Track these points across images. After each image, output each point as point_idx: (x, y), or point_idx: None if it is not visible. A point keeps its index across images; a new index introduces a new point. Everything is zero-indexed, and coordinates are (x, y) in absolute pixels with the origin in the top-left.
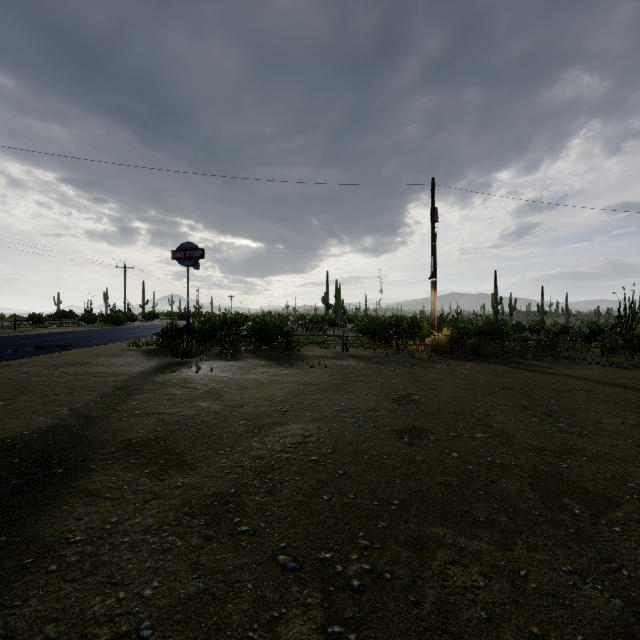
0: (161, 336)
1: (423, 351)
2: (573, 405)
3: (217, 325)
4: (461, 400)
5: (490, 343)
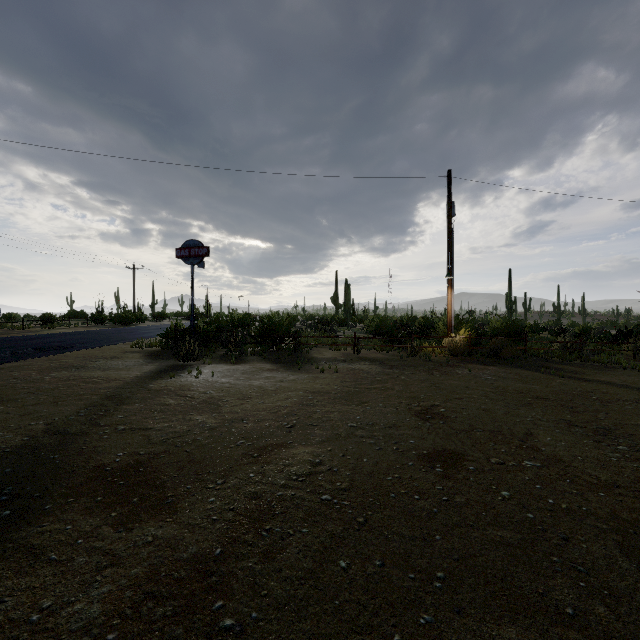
0: (165, 337)
1: (439, 353)
2: (627, 421)
3: (224, 326)
4: (494, 414)
5: (513, 345)
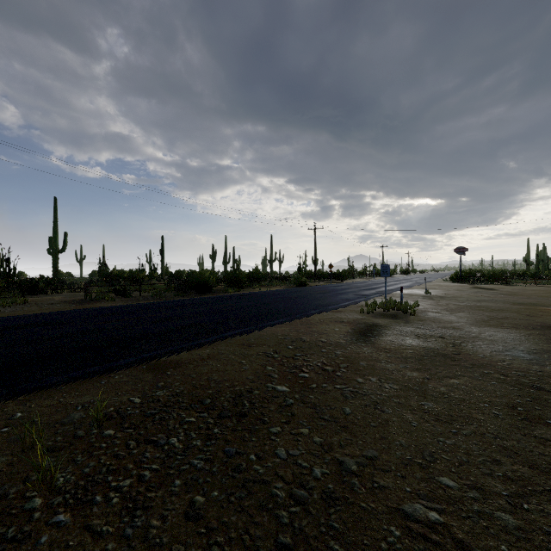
0: (450, 279)
1: None
2: None
3: (465, 276)
4: None
5: None
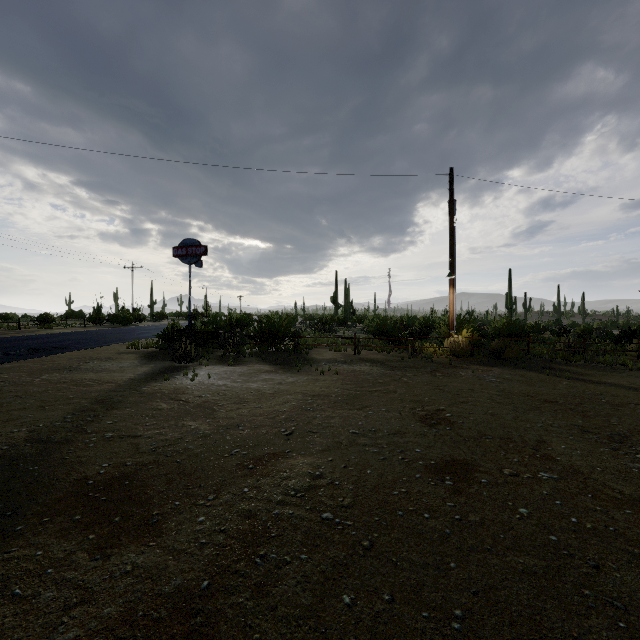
0: (162, 338)
1: (441, 354)
2: None
3: (222, 326)
4: (502, 419)
5: (516, 346)
